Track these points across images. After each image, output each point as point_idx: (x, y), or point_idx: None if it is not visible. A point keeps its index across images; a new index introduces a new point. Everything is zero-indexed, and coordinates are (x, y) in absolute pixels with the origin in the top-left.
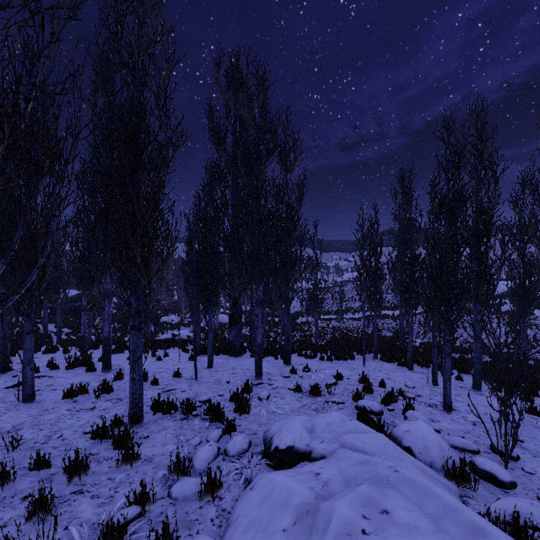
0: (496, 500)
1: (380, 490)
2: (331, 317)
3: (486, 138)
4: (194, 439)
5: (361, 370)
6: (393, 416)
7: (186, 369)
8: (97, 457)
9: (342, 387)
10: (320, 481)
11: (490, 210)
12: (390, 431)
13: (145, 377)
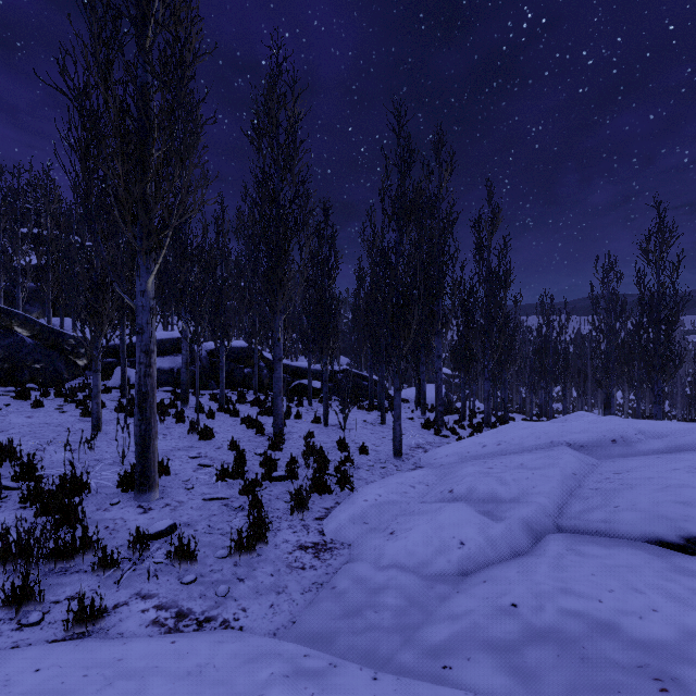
0: None
1: None
2: None
3: None
4: None
5: None
6: None
7: None
8: None
9: None
10: None
11: None
12: None
13: None
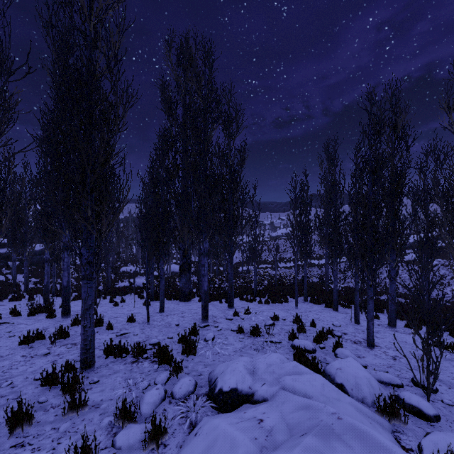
0: (425, 435)
1: (326, 443)
2: (267, 266)
3: (400, 112)
4: (142, 382)
5: (294, 312)
6: (325, 353)
7: (139, 314)
8: (44, 405)
9: (279, 328)
10: (263, 429)
11: (403, 174)
12: (323, 368)
13: (101, 322)
